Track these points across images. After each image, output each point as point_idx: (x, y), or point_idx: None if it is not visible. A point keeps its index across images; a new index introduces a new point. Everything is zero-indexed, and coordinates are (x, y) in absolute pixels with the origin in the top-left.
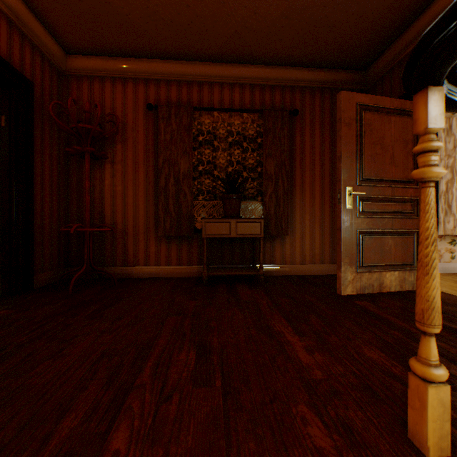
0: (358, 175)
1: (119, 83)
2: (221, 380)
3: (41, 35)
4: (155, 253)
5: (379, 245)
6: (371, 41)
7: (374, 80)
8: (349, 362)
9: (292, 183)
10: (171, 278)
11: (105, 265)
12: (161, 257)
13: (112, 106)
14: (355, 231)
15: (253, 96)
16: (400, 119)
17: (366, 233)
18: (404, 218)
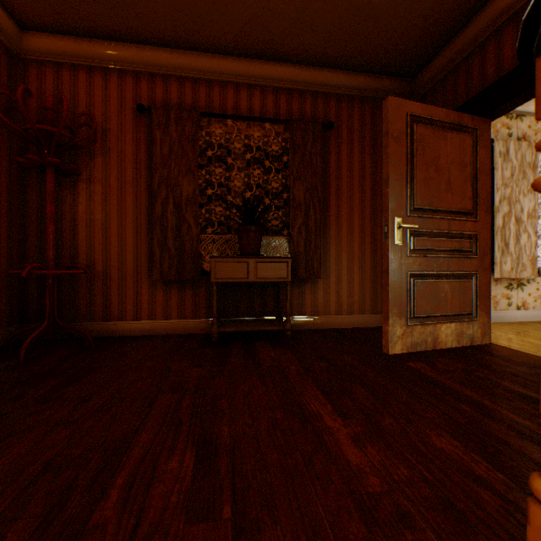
0: (408, 203)
1: (98, 75)
2: (232, 507)
3: None
4: (148, 302)
5: (433, 291)
6: (422, 41)
7: (423, 90)
8: (415, 459)
9: (326, 213)
10: (171, 335)
11: (78, 321)
12: (157, 308)
13: (88, 105)
14: (405, 274)
15: (278, 103)
16: (457, 136)
17: (418, 276)
18: (462, 257)
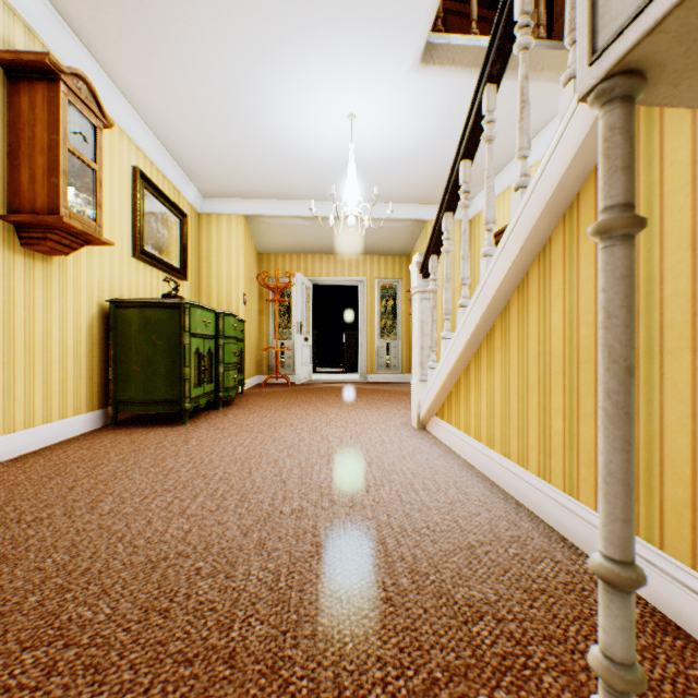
0: None
1: None
2: None
3: None
4: None
5: None
6: None
7: None
8: None
9: None
10: None
11: None
12: None
13: None
14: None
15: None
16: (478, 25)
17: None
18: None
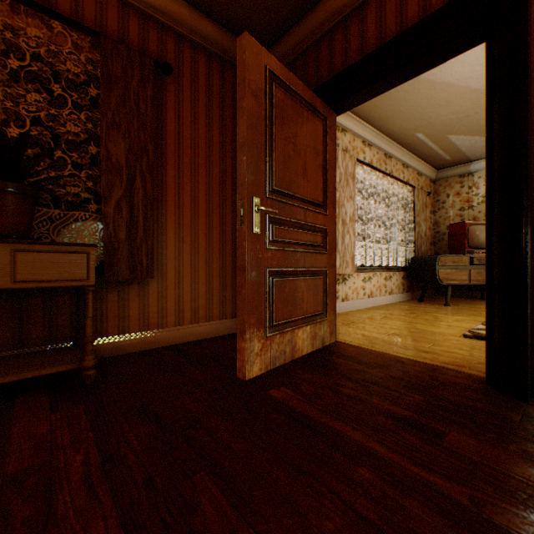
0: (268, 182)
1: None
2: None
3: None
4: None
5: (292, 292)
6: (277, 3)
7: None
8: None
9: (162, 188)
10: None
11: None
12: None
13: None
14: (264, 271)
15: (81, 0)
16: (312, 118)
17: (278, 273)
18: (316, 252)
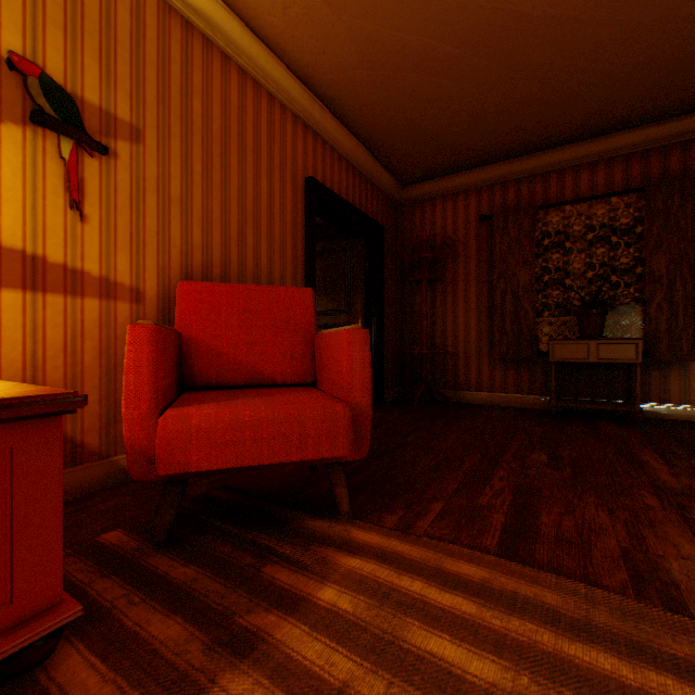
0: None
1: (449, 200)
2: (570, 470)
3: (387, 182)
4: (487, 377)
5: None
6: None
7: None
8: None
9: None
10: (507, 407)
11: (434, 388)
12: (495, 383)
13: (441, 225)
14: None
15: (628, 170)
16: None
17: None
18: None
